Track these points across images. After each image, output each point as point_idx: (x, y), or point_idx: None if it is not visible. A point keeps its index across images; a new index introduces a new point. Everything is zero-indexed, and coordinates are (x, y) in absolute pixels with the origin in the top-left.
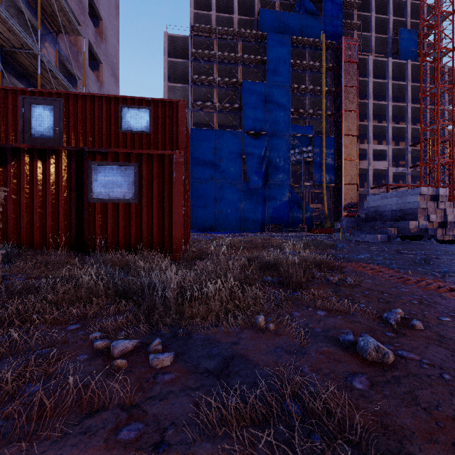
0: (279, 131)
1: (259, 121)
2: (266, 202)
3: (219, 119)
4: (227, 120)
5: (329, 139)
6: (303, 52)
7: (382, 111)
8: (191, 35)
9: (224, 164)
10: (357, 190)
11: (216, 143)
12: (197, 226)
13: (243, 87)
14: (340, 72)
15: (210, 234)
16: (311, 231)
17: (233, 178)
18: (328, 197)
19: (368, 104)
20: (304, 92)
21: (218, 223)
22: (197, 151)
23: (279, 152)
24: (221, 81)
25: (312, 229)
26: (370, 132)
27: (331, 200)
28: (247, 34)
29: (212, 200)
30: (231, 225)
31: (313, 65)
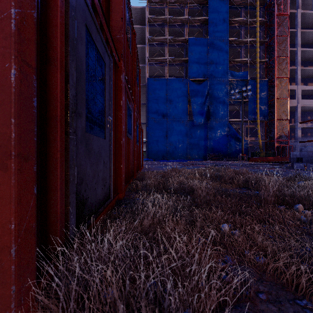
0: (219, 77)
1: (202, 70)
2: (208, 136)
3: (169, 71)
4: (175, 72)
5: (262, 82)
6: (238, 12)
7: (308, 57)
8: (147, 5)
9: (173, 106)
10: (289, 124)
11: (167, 89)
12: (152, 155)
13: (189, 43)
14: (272, 25)
15: (162, 163)
16: (249, 160)
17: (181, 117)
18: (260, 131)
19: (297, 51)
20: (240, 44)
21: (169, 153)
22: (152, 96)
23: (219, 94)
24: (171, 39)
25: (250, 158)
26: (299, 75)
27: (263, 134)
28: (192, 0)
29: (164, 135)
30: (179, 154)
31: (248, 21)
